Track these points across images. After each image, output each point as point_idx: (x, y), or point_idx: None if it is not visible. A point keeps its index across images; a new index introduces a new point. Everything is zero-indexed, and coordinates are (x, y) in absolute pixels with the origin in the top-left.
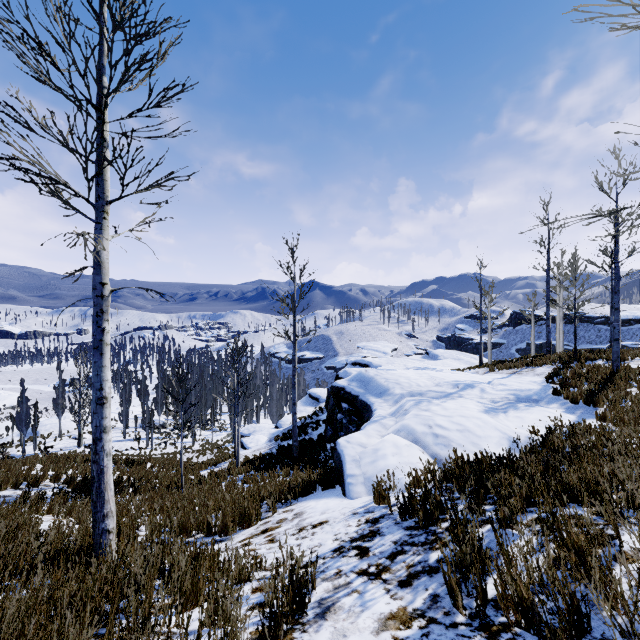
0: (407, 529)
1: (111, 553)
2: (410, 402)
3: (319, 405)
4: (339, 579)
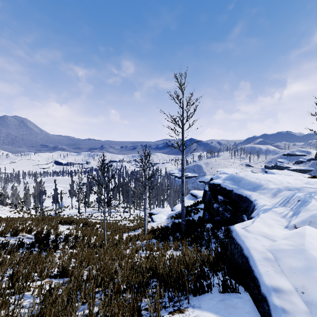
0: None
1: None
2: (299, 193)
3: (197, 200)
4: None
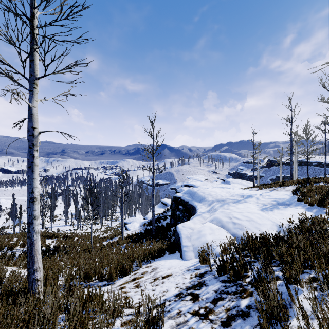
0: (222, 282)
1: (38, 293)
2: (218, 204)
3: (167, 207)
4: (180, 318)
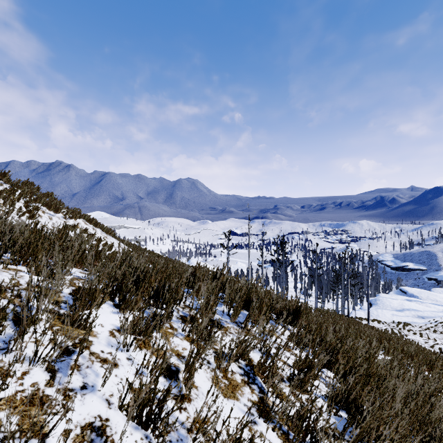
0: None
1: None
2: (376, 308)
3: None
4: None
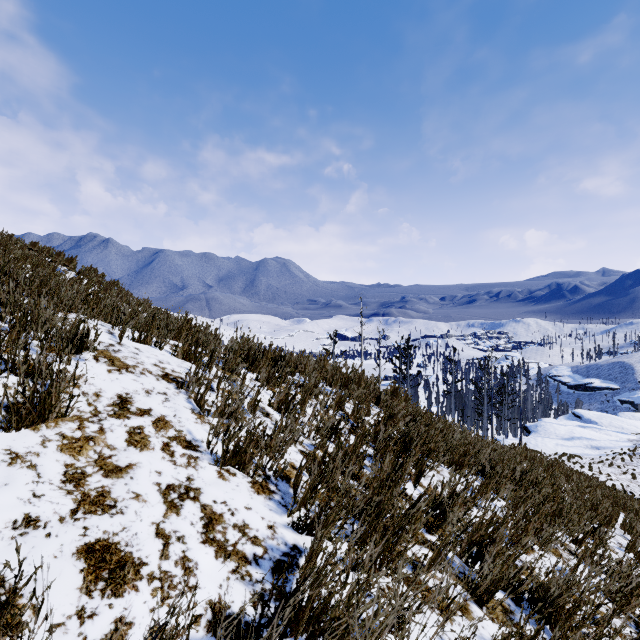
0: None
1: None
2: (535, 436)
3: None
4: None
